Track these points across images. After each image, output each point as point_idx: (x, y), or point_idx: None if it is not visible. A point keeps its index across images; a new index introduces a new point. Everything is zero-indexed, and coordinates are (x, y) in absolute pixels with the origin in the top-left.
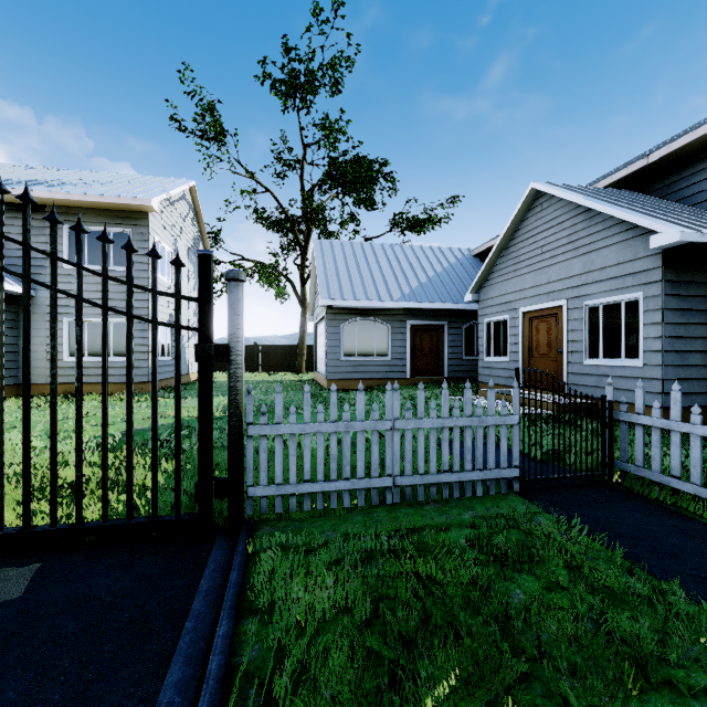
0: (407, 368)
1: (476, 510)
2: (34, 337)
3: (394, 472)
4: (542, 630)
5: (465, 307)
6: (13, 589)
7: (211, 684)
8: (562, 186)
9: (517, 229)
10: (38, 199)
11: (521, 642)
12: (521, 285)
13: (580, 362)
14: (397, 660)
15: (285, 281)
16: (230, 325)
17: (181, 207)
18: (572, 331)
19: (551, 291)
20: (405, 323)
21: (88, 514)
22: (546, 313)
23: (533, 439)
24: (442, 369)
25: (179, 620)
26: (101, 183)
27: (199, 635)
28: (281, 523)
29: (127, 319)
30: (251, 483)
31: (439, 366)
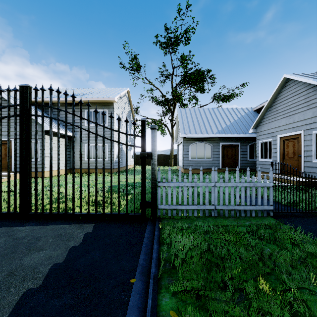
0: (220, 164)
1: (251, 221)
2: (75, 151)
3: (215, 203)
4: (277, 261)
5: (249, 135)
6: (89, 229)
7: (154, 260)
8: (301, 74)
9: (276, 97)
10: (77, 101)
11: (267, 263)
12: (279, 124)
13: (311, 161)
14: (217, 263)
15: (165, 127)
16: (152, 145)
17: (124, 99)
18: (306, 146)
19: (295, 126)
20: (219, 143)
21: (105, 211)
22: (292, 137)
23: (282, 196)
24: (237, 165)
25: (140, 243)
26: (96, 93)
27: (147, 248)
28: (170, 219)
29: (118, 144)
30: (159, 203)
31: (236, 163)
